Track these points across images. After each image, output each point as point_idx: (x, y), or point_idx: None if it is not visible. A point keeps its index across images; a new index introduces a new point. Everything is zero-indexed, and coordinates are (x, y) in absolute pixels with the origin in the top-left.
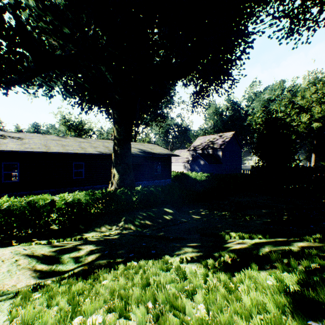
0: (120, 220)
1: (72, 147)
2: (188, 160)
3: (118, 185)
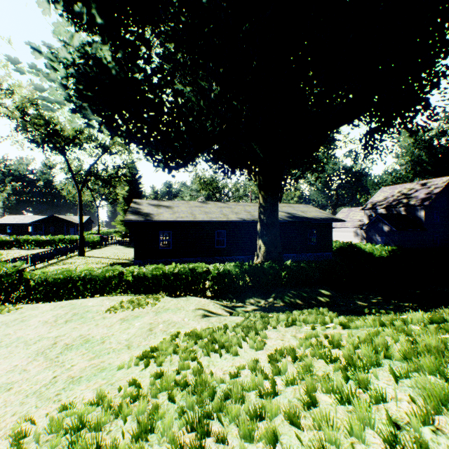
0: (268, 295)
1: (215, 214)
2: (362, 223)
3: (264, 257)
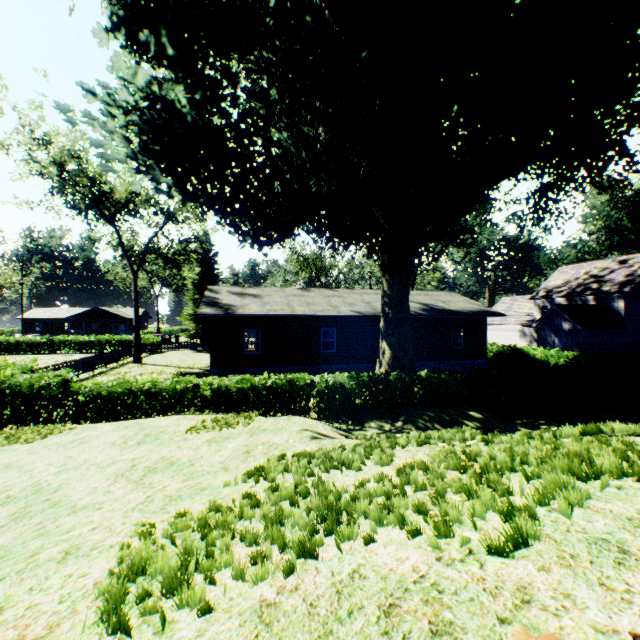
0: (395, 418)
1: (320, 306)
2: (532, 319)
3: (389, 366)
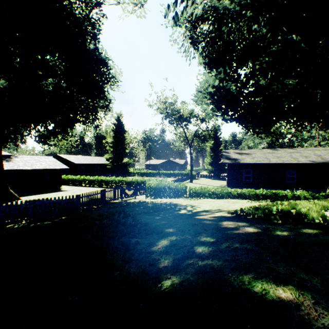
0: None
1: (285, 158)
2: None
3: None
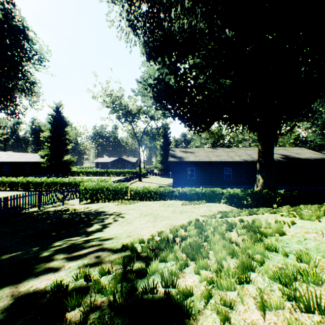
0: None
1: (223, 157)
2: None
3: (261, 187)
